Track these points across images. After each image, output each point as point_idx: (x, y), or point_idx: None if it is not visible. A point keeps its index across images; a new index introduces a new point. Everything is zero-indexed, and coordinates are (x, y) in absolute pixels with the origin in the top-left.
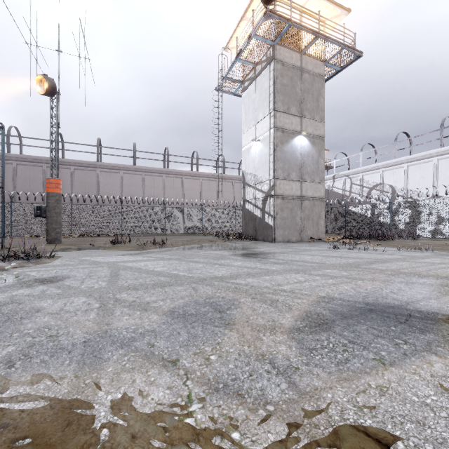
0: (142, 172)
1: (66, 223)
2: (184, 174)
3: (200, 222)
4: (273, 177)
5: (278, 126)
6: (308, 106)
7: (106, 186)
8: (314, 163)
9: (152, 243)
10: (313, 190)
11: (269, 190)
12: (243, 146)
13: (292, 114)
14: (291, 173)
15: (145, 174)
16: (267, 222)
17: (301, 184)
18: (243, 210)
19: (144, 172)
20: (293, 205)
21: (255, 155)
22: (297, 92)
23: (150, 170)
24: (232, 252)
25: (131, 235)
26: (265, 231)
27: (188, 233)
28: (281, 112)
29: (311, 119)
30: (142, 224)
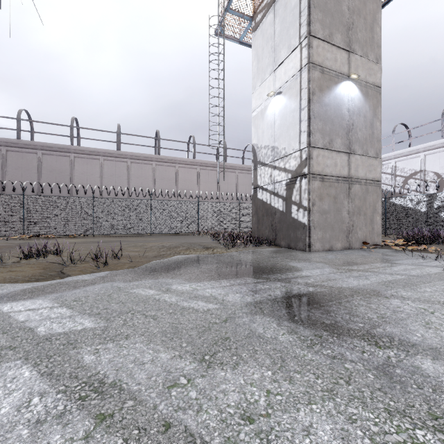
0: (127, 159)
1: (17, 220)
2: (179, 162)
3: (196, 218)
4: (307, 145)
5: (316, 62)
6: (359, 37)
7: (82, 175)
8: (367, 127)
9: (88, 257)
10: (366, 168)
11: (298, 167)
12: (254, 110)
13: (337, 44)
14: (334, 140)
15: (131, 161)
16: (296, 217)
17: (348, 158)
18: (253, 201)
19: (130, 158)
20: (337, 191)
21: (274, 117)
22: (343, 12)
23: (137, 156)
24: (250, 291)
25: (108, 235)
26: (292, 232)
27: (180, 232)
28: (320, 40)
29: (363, 57)
30: (120, 222)
